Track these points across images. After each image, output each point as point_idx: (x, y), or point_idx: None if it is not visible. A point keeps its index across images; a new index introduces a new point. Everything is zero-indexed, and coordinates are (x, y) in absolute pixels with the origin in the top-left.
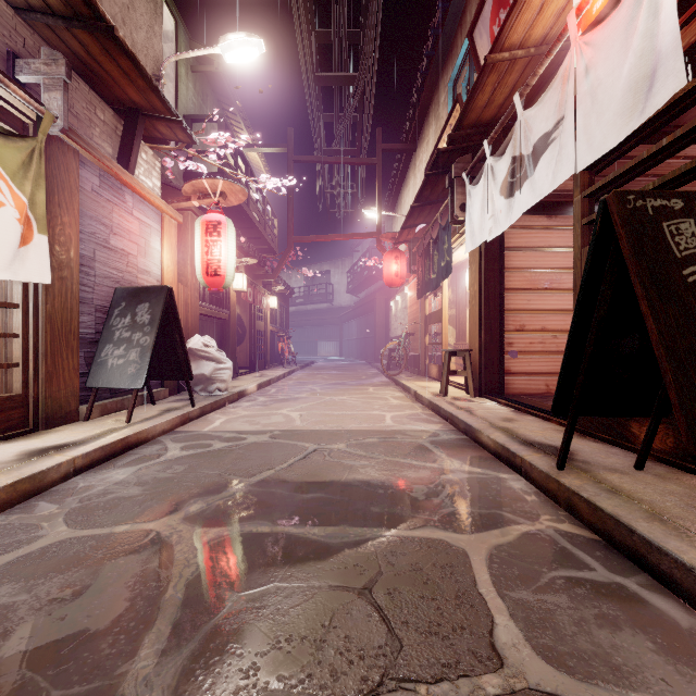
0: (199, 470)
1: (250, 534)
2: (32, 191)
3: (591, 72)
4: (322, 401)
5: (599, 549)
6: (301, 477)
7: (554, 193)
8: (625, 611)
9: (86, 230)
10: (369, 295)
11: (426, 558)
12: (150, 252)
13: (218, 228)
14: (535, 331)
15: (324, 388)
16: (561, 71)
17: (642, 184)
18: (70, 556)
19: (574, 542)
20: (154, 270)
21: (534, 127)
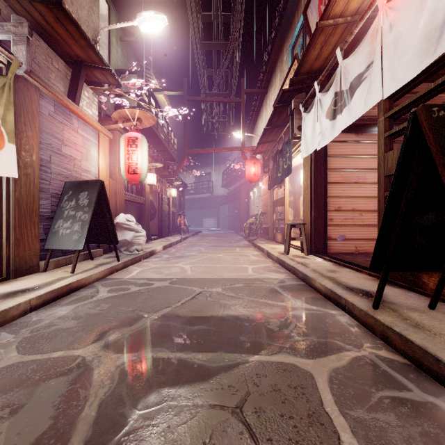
0: (119, 307)
1: (151, 359)
2: (3, 113)
3: (394, 28)
4: (205, 258)
5: (411, 372)
6: (190, 313)
7: (361, 118)
8: (443, 429)
9: (44, 141)
10: (236, 188)
11: (283, 380)
12: (90, 158)
13: (135, 142)
14: (348, 211)
15: (207, 249)
16: (371, 29)
17: None
18: (14, 378)
19: (392, 366)
20: (93, 170)
21: (351, 70)
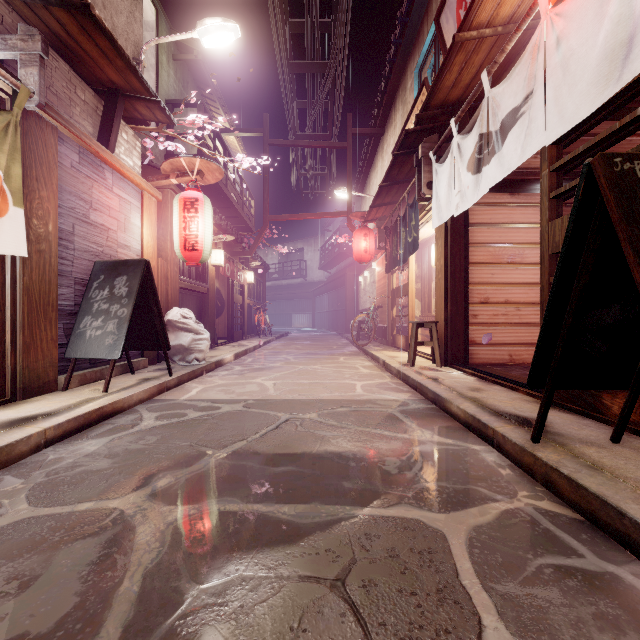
0: (171, 441)
1: (217, 513)
2: (7, 165)
3: (562, 43)
4: (295, 370)
5: (584, 531)
6: (273, 449)
7: (517, 170)
8: (626, 609)
9: (65, 204)
10: (339, 270)
11: (402, 542)
12: (130, 228)
13: (195, 205)
14: (499, 303)
15: (297, 358)
16: (531, 45)
17: None
18: (24, 539)
19: (557, 522)
20: (134, 245)
21: (502, 103)
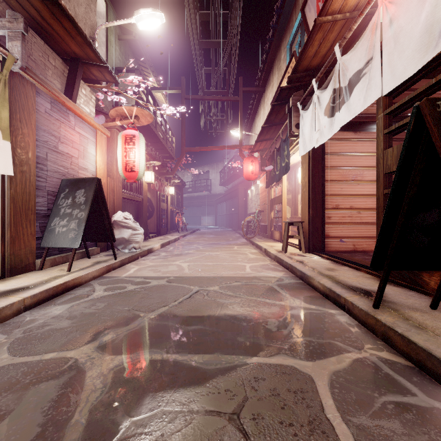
0: (114, 306)
1: (146, 361)
2: None
3: (394, 22)
4: (203, 256)
5: (415, 375)
6: (187, 313)
7: (359, 115)
8: None
9: (40, 139)
10: (234, 186)
11: (282, 383)
12: (87, 156)
13: (133, 140)
14: (346, 208)
15: (205, 247)
16: (370, 25)
17: None
18: (3, 381)
19: (394, 368)
20: (90, 167)
21: (349, 67)
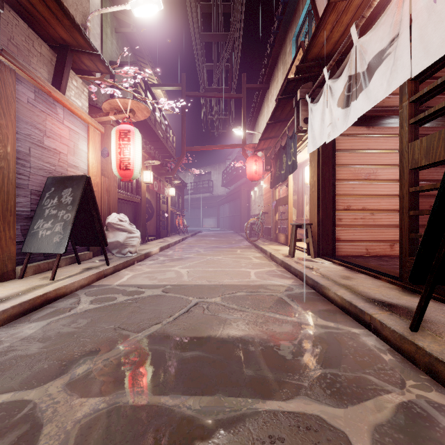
0: (98, 324)
1: (125, 407)
2: None
3: None
4: (204, 260)
5: None
6: (183, 332)
7: (373, 108)
8: None
9: (22, 131)
10: (236, 187)
11: None
12: (78, 152)
13: (128, 135)
14: (358, 210)
15: (206, 250)
16: None
17: (440, 101)
18: None
19: None
20: (82, 165)
21: (369, 49)
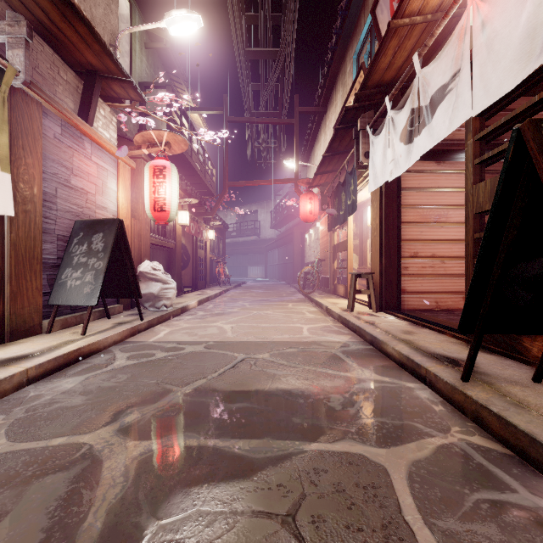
0: (140, 379)
1: (178, 448)
2: None
3: (487, 25)
4: (250, 315)
5: (515, 466)
6: (230, 387)
7: (443, 142)
8: None
9: (49, 170)
10: (288, 229)
11: (348, 476)
12: (107, 192)
13: (163, 172)
14: (426, 257)
15: (252, 304)
16: (458, 29)
17: None
18: None
19: (489, 457)
20: (111, 206)
21: (431, 81)
